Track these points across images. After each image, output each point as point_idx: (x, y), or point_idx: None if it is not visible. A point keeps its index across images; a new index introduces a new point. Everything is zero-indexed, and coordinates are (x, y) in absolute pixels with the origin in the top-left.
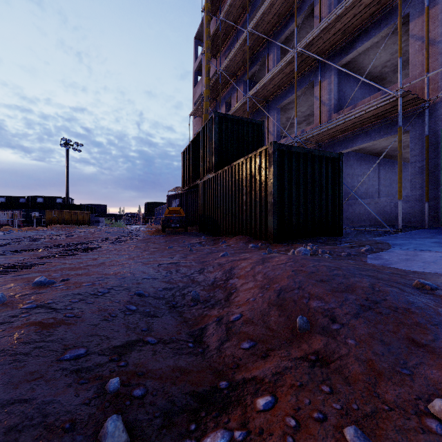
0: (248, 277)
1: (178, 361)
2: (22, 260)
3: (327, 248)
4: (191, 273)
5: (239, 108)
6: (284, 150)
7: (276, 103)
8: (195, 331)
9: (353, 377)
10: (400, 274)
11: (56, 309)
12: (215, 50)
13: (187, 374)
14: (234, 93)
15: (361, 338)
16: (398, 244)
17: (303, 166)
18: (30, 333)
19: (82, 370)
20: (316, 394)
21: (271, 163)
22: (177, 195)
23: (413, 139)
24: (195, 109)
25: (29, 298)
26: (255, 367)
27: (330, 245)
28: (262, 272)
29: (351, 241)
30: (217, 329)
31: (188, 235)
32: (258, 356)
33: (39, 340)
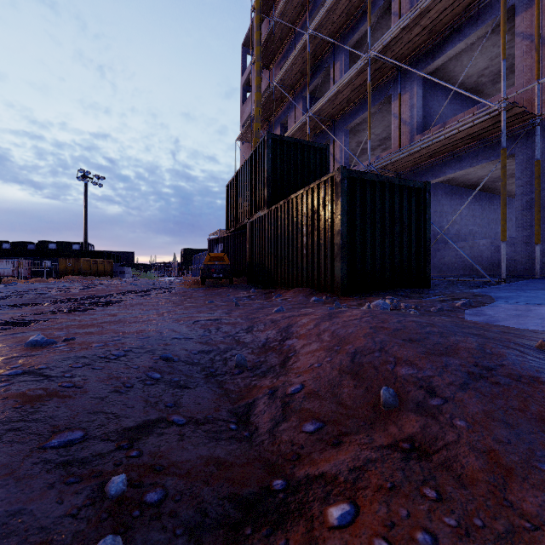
0: (310, 336)
1: (214, 449)
2: (20, 316)
3: (411, 302)
4: (236, 332)
5: (298, 130)
6: (355, 177)
7: (344, 123)
8: (240, 407)
9: (469, 475)
10: (514, 333)
11: (49, 377)
12: (267, 59)
13: (226, 469)
14: (291, 112)
15: (474, 419)
16: (504, 297)
17: (380, 199)
18: (6, 409)
19: (74, 463)
20: (417, 501)
21: (339, 194)
22: (220, 238)
23: (519, 165)
24: (243, 133)
25: (15, 361)
26: (324, 459)
27: (415, 299)
28: (330, 330)
29: (442, 293)
30: (270, 404)
31: (234, 287)
32: (327, 442)
33: (16, 419)
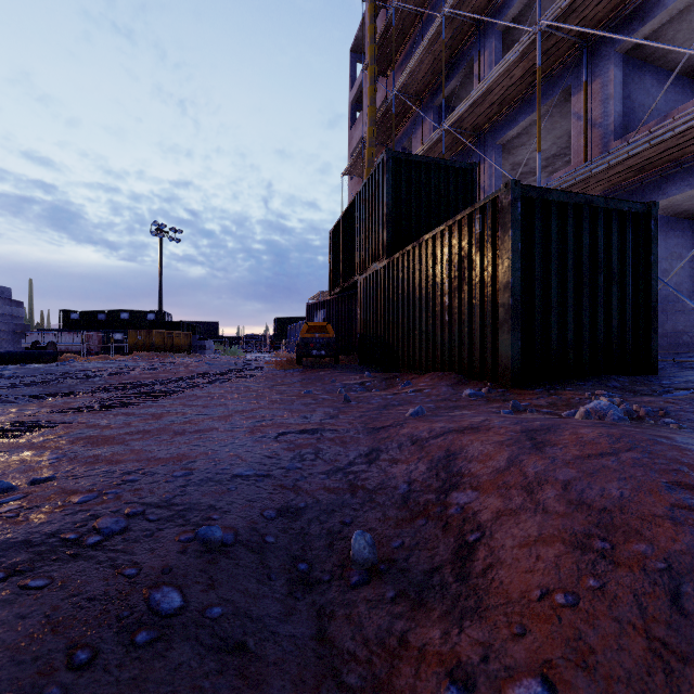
0: (508, 491)
1: None
2: (29, 416)
3: (648, 401)
4: (349, 463)
5: (428, 152)
6: (533, 198)
7: (495, 136)
8: None
9: None
10: None
11: None
12: (384, 63)
13: None
14: (417, 130)
15: None
16: None
17: (573, 232)
18: None
19: None
20: None
21: (508, 225)
22: (322, 302)
23: None
24: (352, 164)
25: None
26: None
27: (643, 394)
28: (554, 480)
29: (690, 386)
30: None
31: (341, 369)
32: None
33: None
